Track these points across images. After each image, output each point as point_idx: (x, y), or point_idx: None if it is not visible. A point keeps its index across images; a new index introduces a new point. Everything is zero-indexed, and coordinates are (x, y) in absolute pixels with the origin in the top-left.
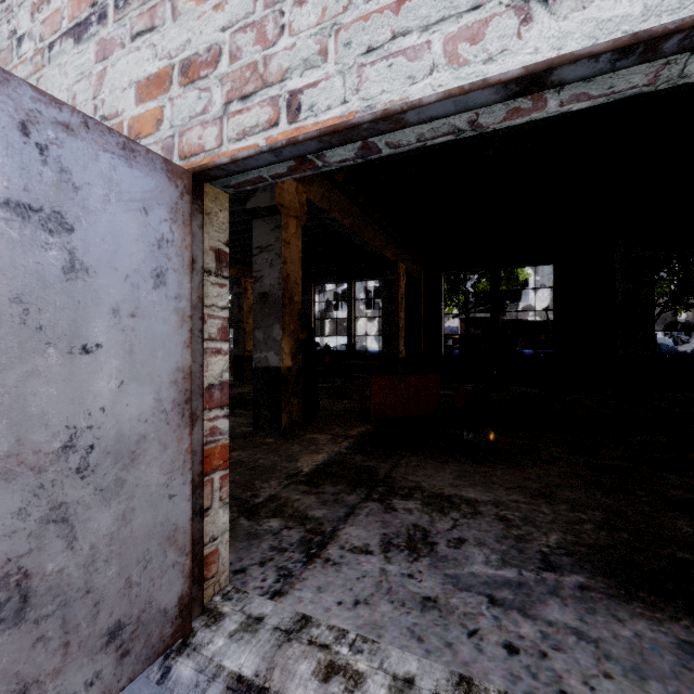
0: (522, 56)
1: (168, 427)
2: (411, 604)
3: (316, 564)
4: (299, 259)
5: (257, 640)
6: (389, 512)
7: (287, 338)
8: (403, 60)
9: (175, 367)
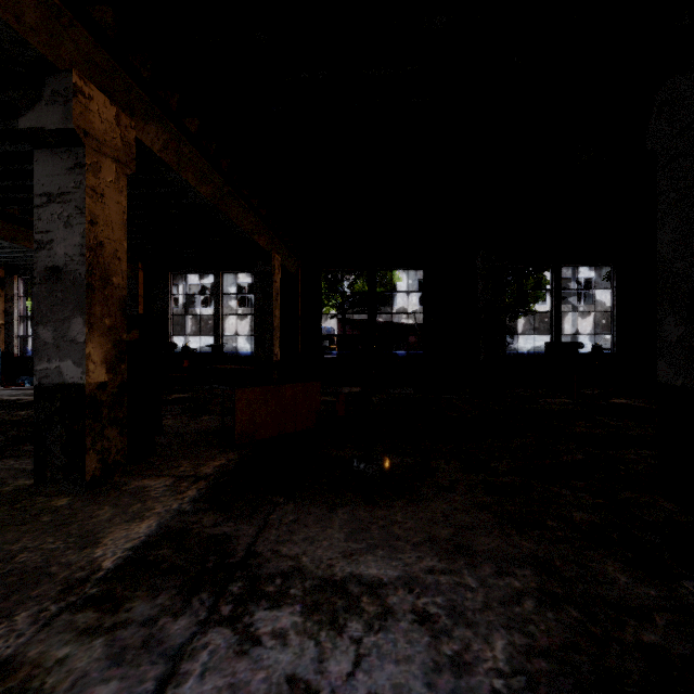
0: None
1: None
2: None
3: None
4: (123, 223)
5: None
6: (247, 651)
7: (99, 339)
8: None
9: None
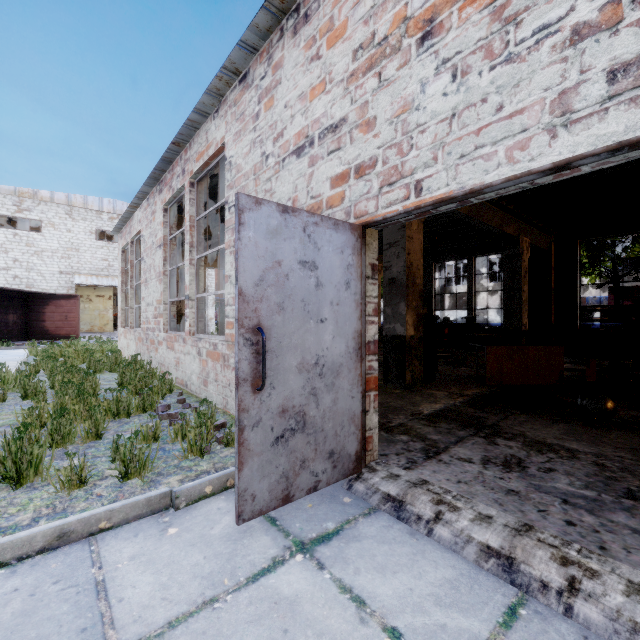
0: (551, 157)
1: (351, 361)
2: (498, 490)
3: (432, 461)
4: (420, 249)
5: (397, 482)
6: (492, 445)
7: (411, 313)
8: (481, 161)
9: (354, 330)
